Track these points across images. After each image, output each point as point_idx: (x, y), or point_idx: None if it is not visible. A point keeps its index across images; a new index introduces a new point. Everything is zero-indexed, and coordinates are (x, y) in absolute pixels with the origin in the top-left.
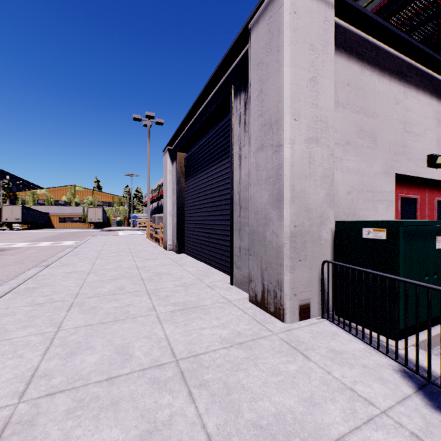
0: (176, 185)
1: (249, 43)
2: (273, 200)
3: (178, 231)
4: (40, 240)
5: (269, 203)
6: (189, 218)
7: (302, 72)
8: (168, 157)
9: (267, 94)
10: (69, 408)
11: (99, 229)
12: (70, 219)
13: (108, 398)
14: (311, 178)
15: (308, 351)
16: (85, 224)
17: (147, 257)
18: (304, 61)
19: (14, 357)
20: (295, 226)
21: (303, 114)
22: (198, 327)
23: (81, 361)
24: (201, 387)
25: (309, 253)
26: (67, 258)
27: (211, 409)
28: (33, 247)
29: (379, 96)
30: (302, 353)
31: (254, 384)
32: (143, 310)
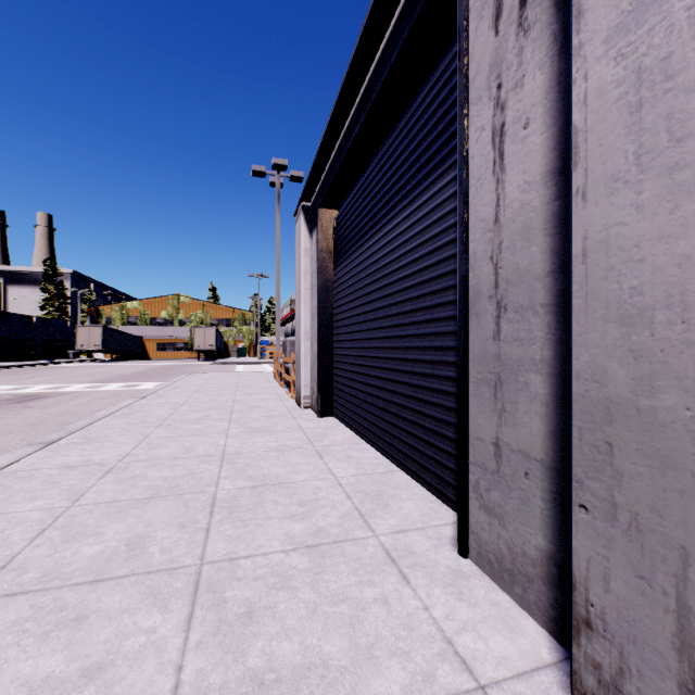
0: (317, 275)
1: None
2: None
3: (321, 371)
4: (111, 380)
5: None
6: (342, 344)
7: None
8: (303, 223)
9: None
10: None
11: (210, 362)
12: (172, 346)
13: None
14: None
15: None
16: (192, 354)
17: (256, 424)
18: None
19: None
20: None
21: None
22: None
23: None
24: None
25: None
26: (109, 421)
27: None
28: (90, 392)
29: None
30: None
31: None
32: None
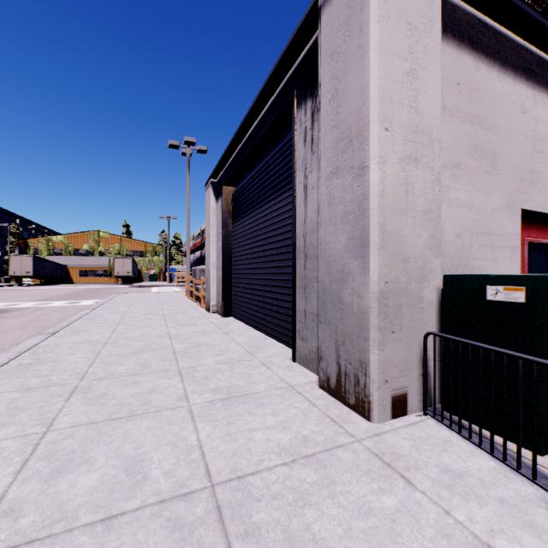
0: (222, 228)
1: (319, 27)
2: (354, 245)
3: (224, 288)
4: (54, 299)
5: (347, 250)
6: (238, 271)
7: (396, 61)
8: (211, 192)
9: (345, 95)
10: None
11: (128, 285)
12: (93, 272)
13: None
14: (408, 214)
15: (410, 472)
16: (111, 279)
17: (183, 321)
18: (398, 46)
19: None
20: (387, 282)
21: (397, 122)
22: (247, 428)
23: (70, 485)
24: (248, 538)
25: (406, 322)
26: (82, 322)
27: None
28: (43, 307)
29: (499, 101)
30: (402, 476)
31: (331, 534)
32: (171, 399)
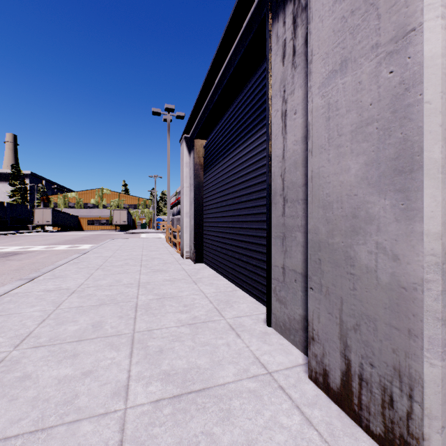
0: (193, 179)
1: None
2: (382, 172)
3: (196, 236)
4: (60, 243)
5: (364, 182)
6: (208, 220)
7: None
8: (185, 147)
9: None
10: None
11: (124, 232)
12: (98, 221)
13: None
14: None
15: None
16: (111, 227)
17: (157, 267)
18: None
19: None
20: None
21: None
22: None
23: None
24: None
25: None
26: (66, 266)
27: None
28: (48, 250)
29: None
30: None
31: None
32: (104, 393)
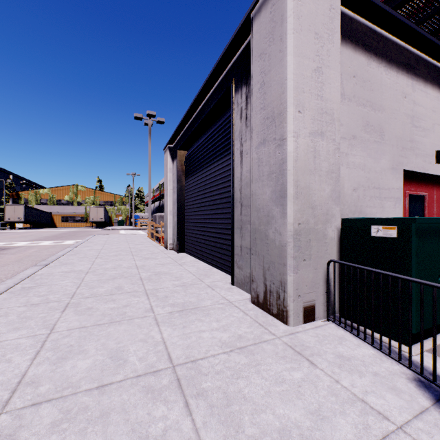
0: (177, 183)
1: (251, 33)
2: (276, 196)
3: (179, 230)
4: (42, 239)
5: (271, 200)
6: (189, 217)
7: (307, 62)
8: (169, 155)
9: (270, 85)
10: (54, 421)
11: (101, 229)
12: (72, 218)
13: (97, 409)
14: (315, 174)
15: (314, 357)
16: (87, 224)
17: (147, 256)
18: (308, 50)
19: (2, 361)
20: (300, 224)
21: (308, 106)
22: (197, 330)
23: (72, 366)
24: (199, 397)
25: (314, 253)
26: (67, 257)
27: (209, 423)
28: (34, 246)
29: (386, 89)
30: (308, 359)
31: (256, 394)
32: (140, 311)
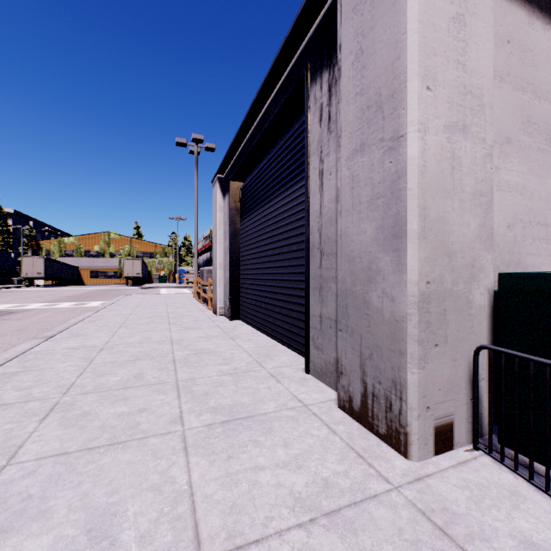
0: (229, 225)
1: None
2: (385, 236)
3: (232, 290)
4: (61, 300)
5: (375, 242)
6: (245, 272)
7: (440, 3)
8: (218, 189)
9: (373, 52)
10: None
11: (138, 286)
12: (104, 274)
13: None
14: (454, 196)
15: (476, 545)
16: (121, 280)
17: (188, 325)
18: None
19: None
20: (428, 282)
21: (441, 80)
22: (251, 465)
23: None
24: None
25: (452, 332)
26: (82, 325)
27: None
28: (49, 308)
29: None
30: None
31: None
32: (162, 421)
